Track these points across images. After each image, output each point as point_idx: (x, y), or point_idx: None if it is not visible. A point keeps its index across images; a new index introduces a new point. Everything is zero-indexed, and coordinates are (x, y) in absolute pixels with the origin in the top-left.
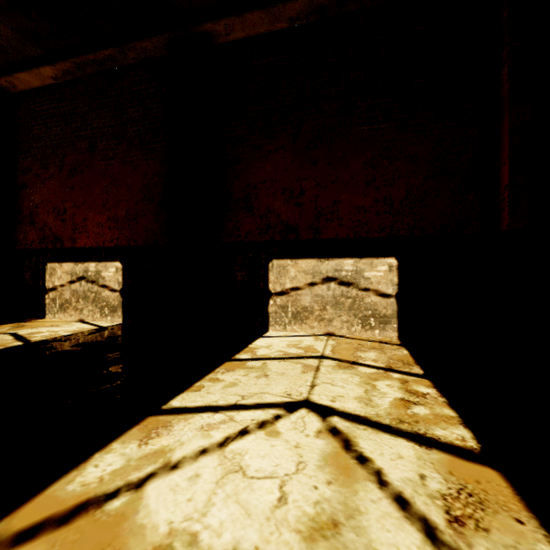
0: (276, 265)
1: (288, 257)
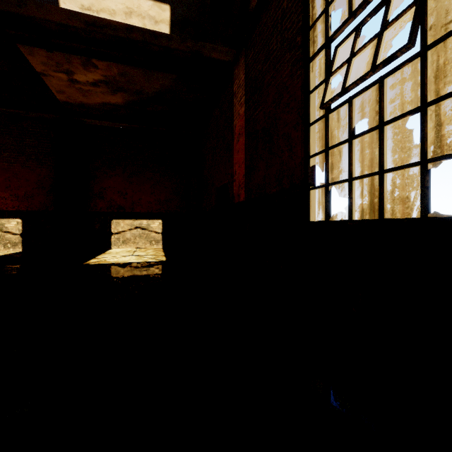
0: (115, 222)
1: (120, 219)
